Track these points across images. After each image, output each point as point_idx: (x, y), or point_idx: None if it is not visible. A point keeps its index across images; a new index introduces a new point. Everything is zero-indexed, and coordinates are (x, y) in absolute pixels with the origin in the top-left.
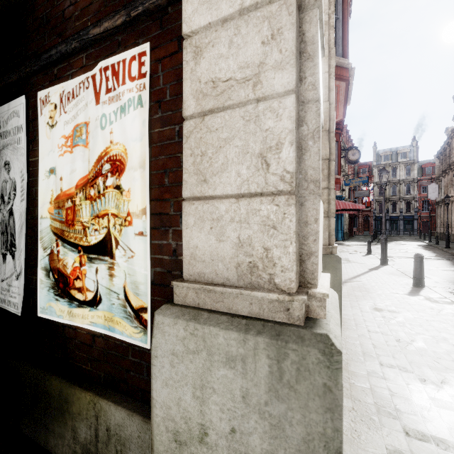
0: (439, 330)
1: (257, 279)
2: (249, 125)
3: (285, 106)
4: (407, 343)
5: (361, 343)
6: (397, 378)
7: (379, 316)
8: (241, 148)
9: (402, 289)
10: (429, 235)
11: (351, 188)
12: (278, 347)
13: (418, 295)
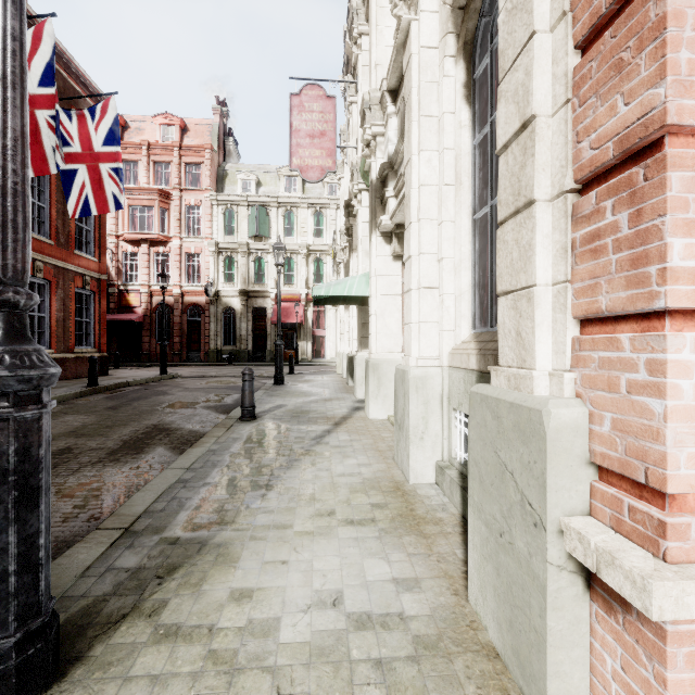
0: None
1: None
2: None
3: None
4: None
5: None
6: (376, 588)
7: None
8: None
9: None
10: None
11: None
12: None
13: None
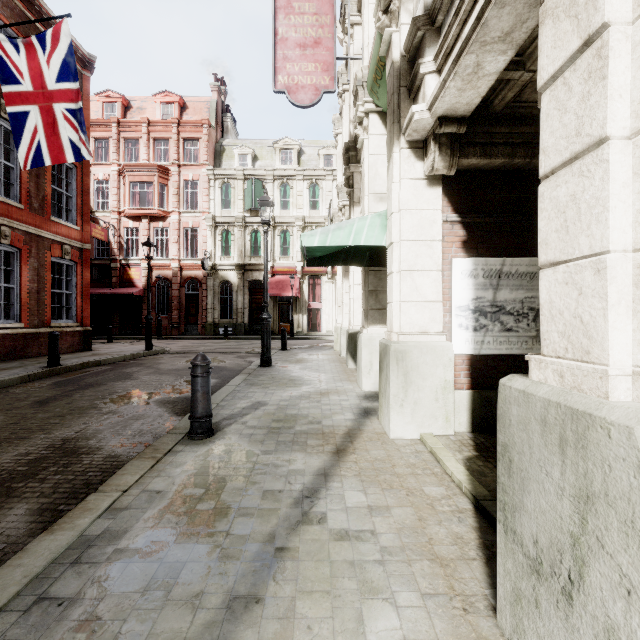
0: None
1: None
2: None
3: None
4: None
5: None
6: None
7: None
8: None
9: None
10: None
11: None
12: None
13: None
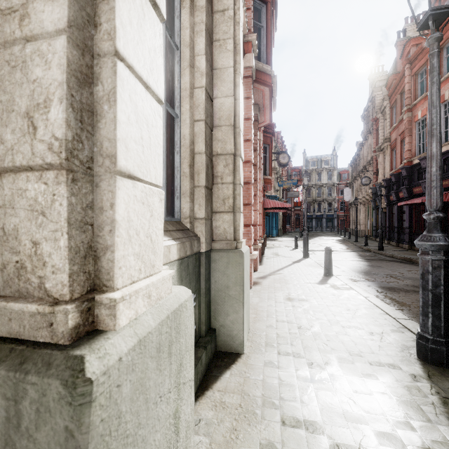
0: (334, 314)
1: (25, 284)
2: (15, 74)
3: (55, 50)
4: (306, 329)
5: (267, 334)
6: (289, 365)
7: (289, 306)
8: (5, 104)
9: (315, 278)
10: (344, 231)
11: (284, 189)
12: (16, 381)
13: (326, 283)
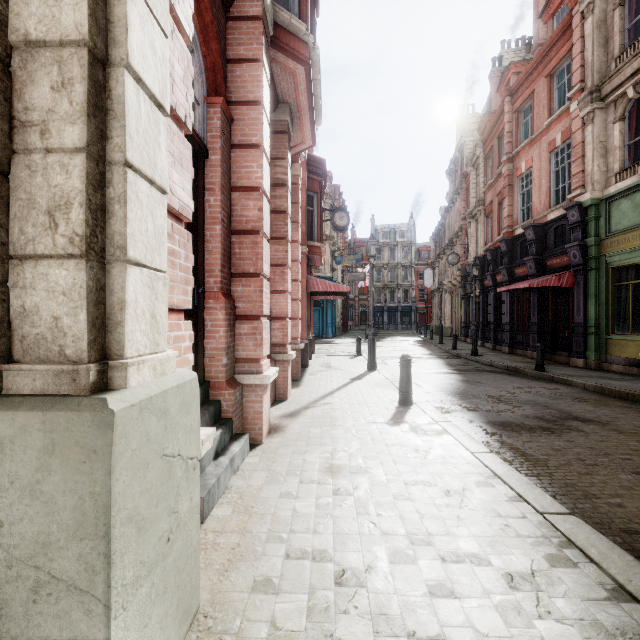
0: (421, 512)
1: None
2: None
3: None
4: (356, 585)
5: (242, 629)
6: None
7: (328, 492)
8: None
9: (384, 412)
10: (425, 328)
11: (345, 268)
12: None
13: (403, 422)
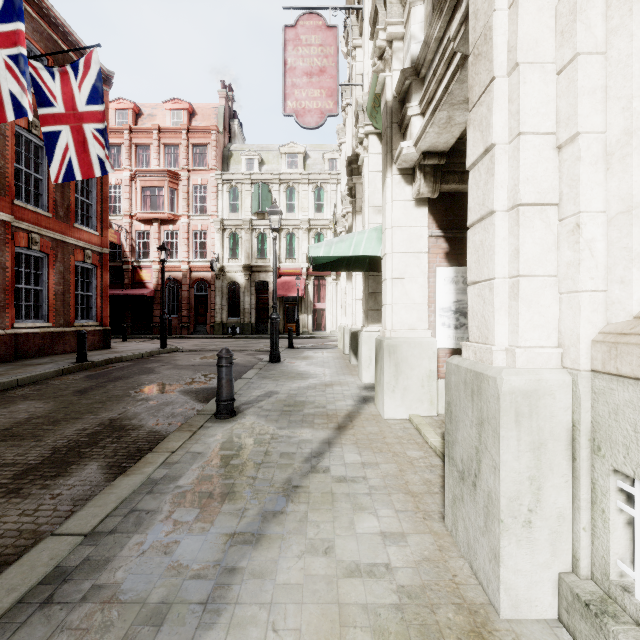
0: None
1: None
2: None
3: None
4: None
5: None
6: None
7: None
8: None
9: None
10: None
11: None
12: None
13: None
